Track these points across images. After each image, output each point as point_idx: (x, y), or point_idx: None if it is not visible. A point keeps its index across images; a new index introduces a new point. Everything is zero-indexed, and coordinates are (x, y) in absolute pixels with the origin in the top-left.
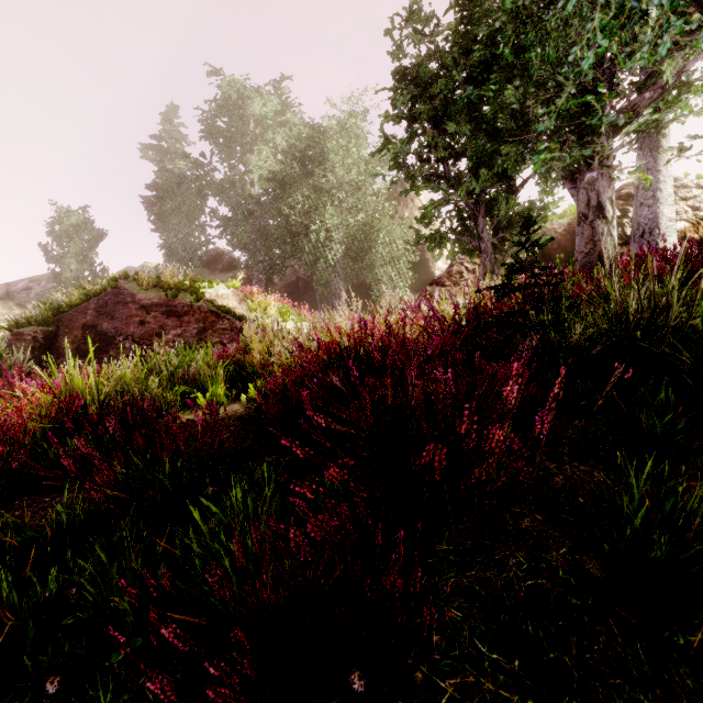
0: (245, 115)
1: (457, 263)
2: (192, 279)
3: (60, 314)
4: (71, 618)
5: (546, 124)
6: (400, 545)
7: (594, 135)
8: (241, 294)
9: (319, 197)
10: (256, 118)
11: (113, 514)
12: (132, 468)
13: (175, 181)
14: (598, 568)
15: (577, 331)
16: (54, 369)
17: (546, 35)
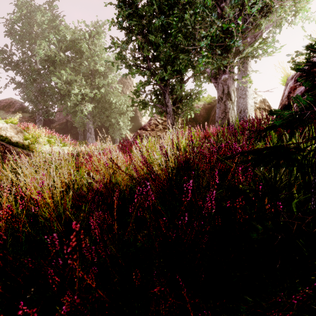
0: (29, 20)
1: (153, 118)
2: None
3: None
4: None
5: (205, 42)
6: None
7: (229, 53)
8: (18, 128)
9: (77, 75)
10: (37, 23)
11: None
12: None
13: None
14: None
15: None
16: None
17: None
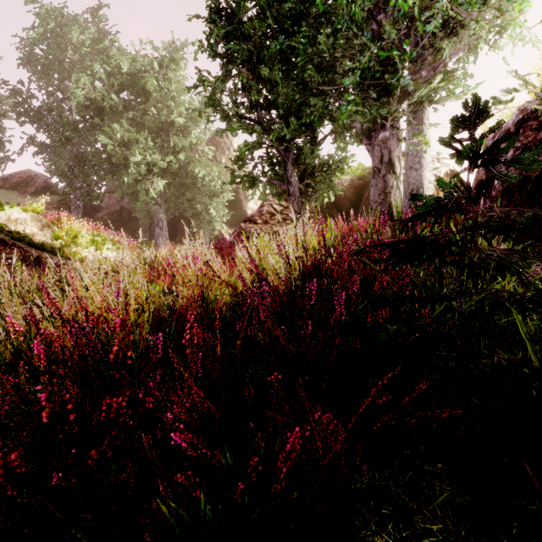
0: (60, 39)
1: (267, 204)
2: None
3: None
4: None
5: (352, 79)
6: None
7: (391, 96)
8: (44, 220)
9: (140, 132)
10: (73, 44)
11: None
12: None
13: None
14: None
15: None
16: None
17: None
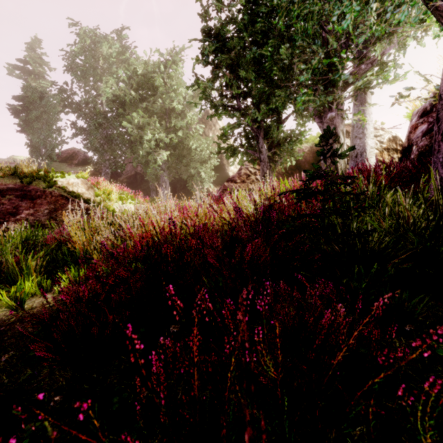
0: (95, 53)
1: (244, 167)
2: (46, 170)
3: None
4: None
5: (305, 77)
6: None
7: (335, 87)
8: (89, 183)
9: (150, 117)
10: (104, 56)
11: None
12: None
13: (37, 95)
14: None
15: (374, 236)
16: None
17: (306, 15)
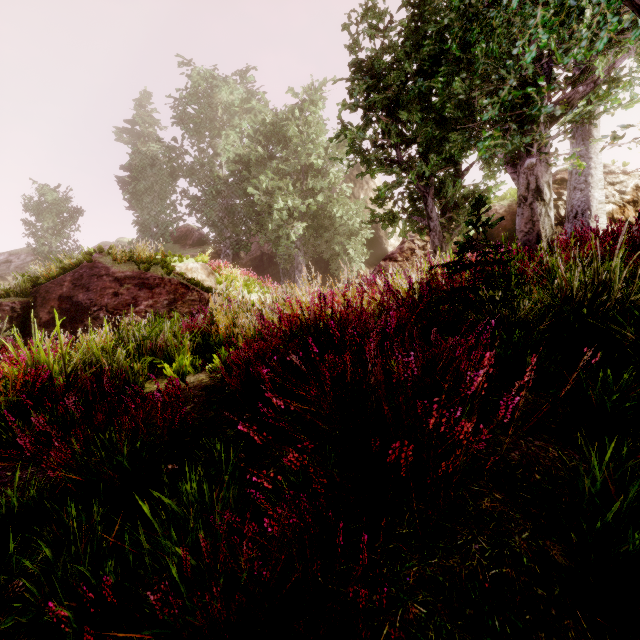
0: (213, 103)
1: (408, 240)
2: (163, 254)
3: (38, 286)
4: (12, 620)
5: (490, 114)
6: (363, 551)
7: (534, 124)
8: (209, 268)
9: (281, 178)
10: (224, 105)
11: (71, 493)
12: (91, 445)
13: (148, 163)
14: (562, 554)
15: (525, 306)
16: (20, 342)
17: (490, 32)
